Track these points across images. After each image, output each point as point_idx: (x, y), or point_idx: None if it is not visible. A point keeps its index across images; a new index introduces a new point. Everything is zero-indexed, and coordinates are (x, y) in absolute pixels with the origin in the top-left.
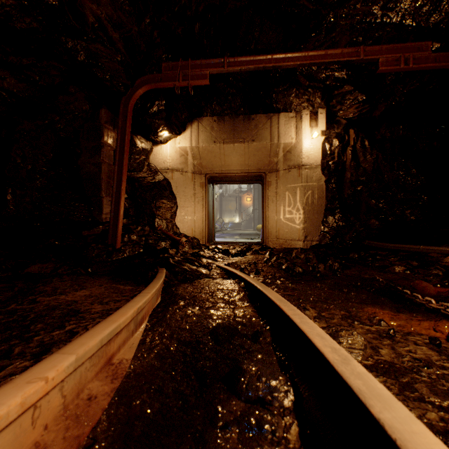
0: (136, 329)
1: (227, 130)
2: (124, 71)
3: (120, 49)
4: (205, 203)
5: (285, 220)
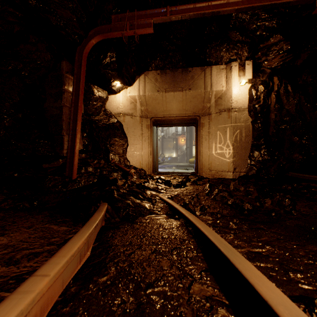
0: None
1: (168, 81)
2: (77, 20)
3: None
4: (150, 141)
5: (216, 155)
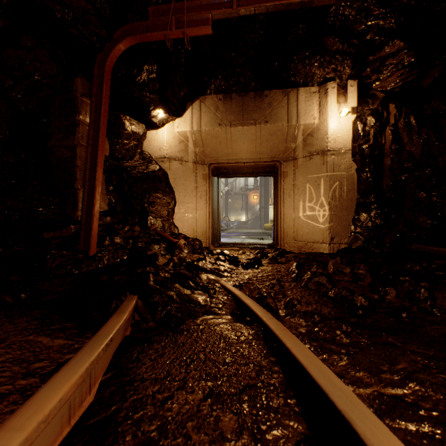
0: None
1: (235, 110)
2: (94, 12)
3: None
4: (208, 198)
5: (305, 218)
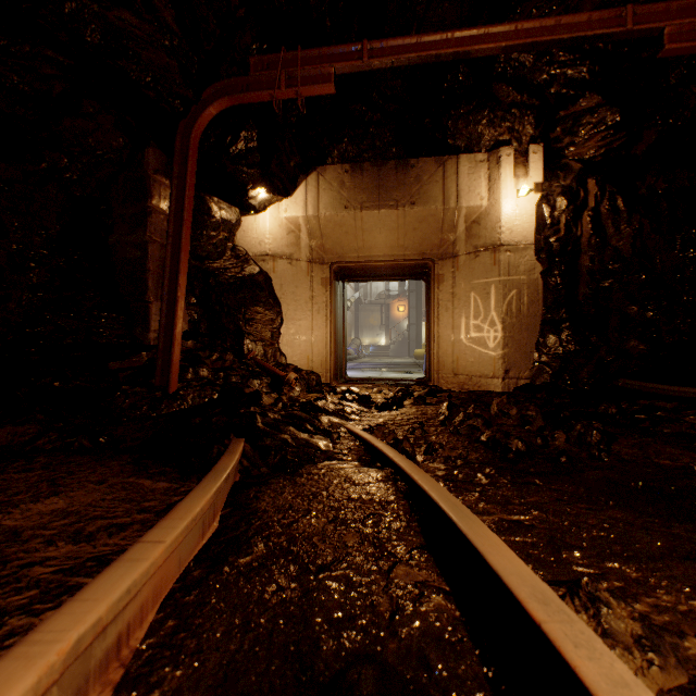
0: None
1: (368, 187)
2: (179, 69)
3: (168, 23)
4: (329, 312)
5: (468, 342)
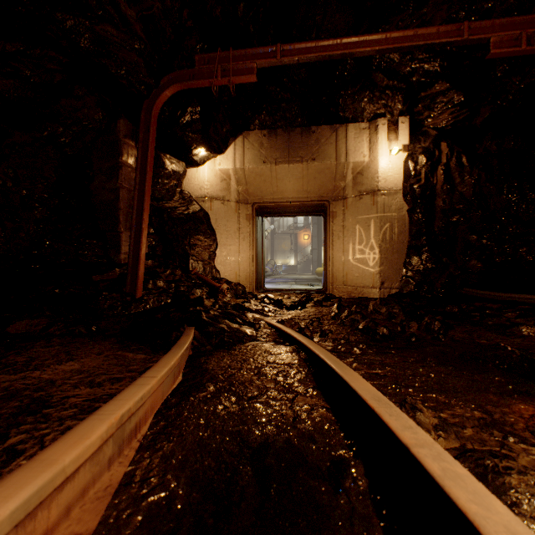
0: (120, 450)
1: (280, 147)
2: (145, 64)
3: (138, 33)
4: (252, 240)
5: (354, 262)
